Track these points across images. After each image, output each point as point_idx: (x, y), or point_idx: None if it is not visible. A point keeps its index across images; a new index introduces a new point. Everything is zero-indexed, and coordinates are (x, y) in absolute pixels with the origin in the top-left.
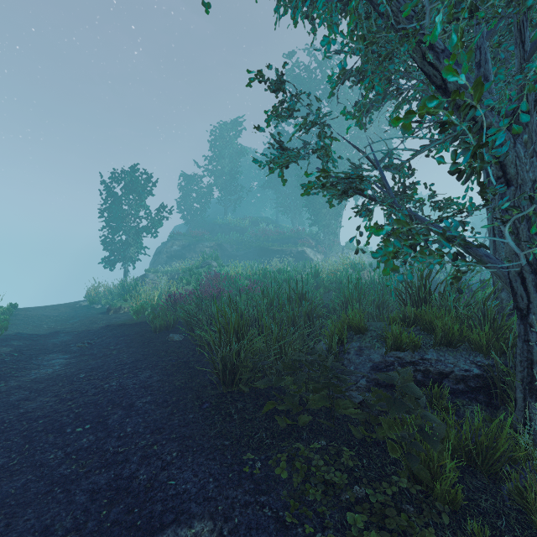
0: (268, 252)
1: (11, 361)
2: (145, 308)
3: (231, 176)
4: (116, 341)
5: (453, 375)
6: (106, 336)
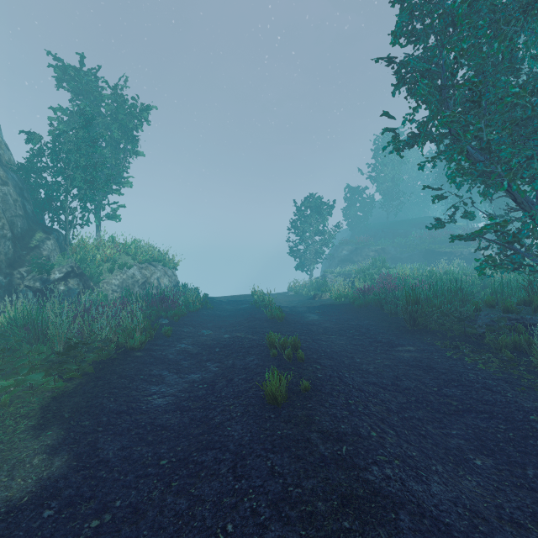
0: (434, 255)
1: (295, 313)
2: (341, 296)
3: (393, 182)
4: (337, 311)
5: (536, 325)
6: (328, 309)
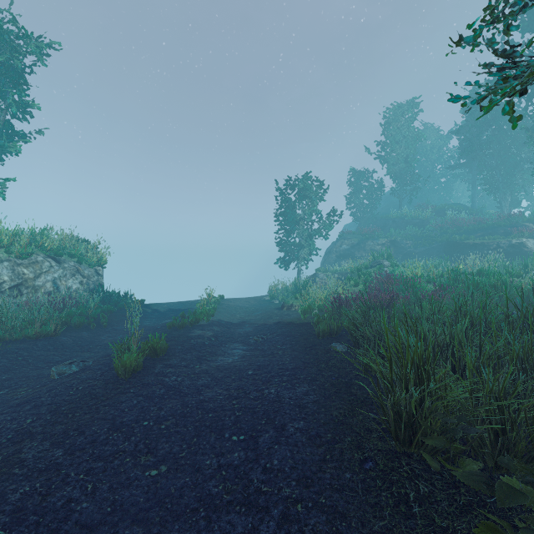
0: (459, 248)
1: (209, 344)
2: (312, 308)
3: (406, 163)
4: (282, 341)
5: None
6: (276, 333)
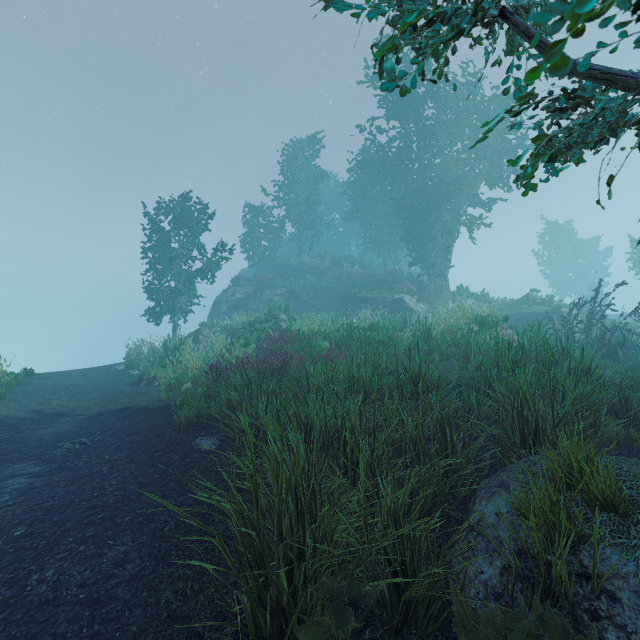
0: (353, 301)
1: None
2: (181, 381)
3: (307, 206)
4: (118, 444)
5: None
6: (112, 431)
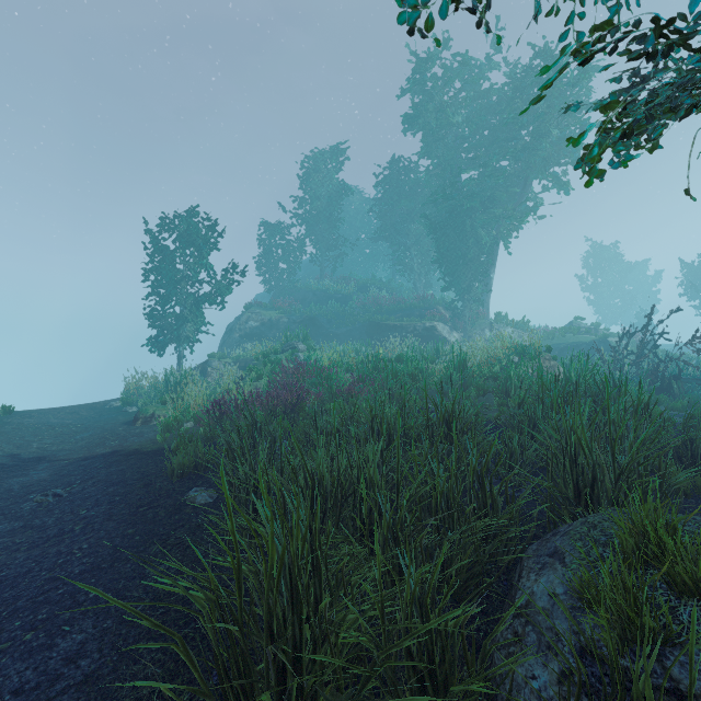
0: (380, 330)
1: None
2: (181, 420)
3: (329, 224)
4: (98, 496)
5: None
6: (95, 480)
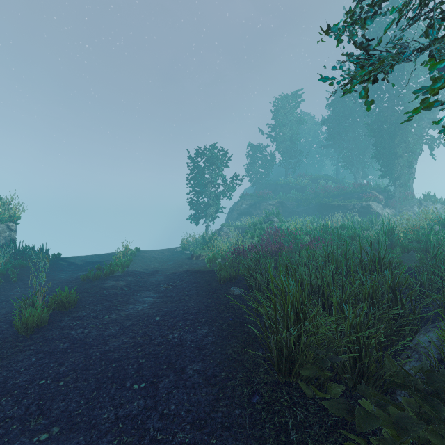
0: (328, 208)
1: (121, 294)
2: (216, 258)
3: (291, 141)
4: (189, 287)
5: None
6: (185, 281)
